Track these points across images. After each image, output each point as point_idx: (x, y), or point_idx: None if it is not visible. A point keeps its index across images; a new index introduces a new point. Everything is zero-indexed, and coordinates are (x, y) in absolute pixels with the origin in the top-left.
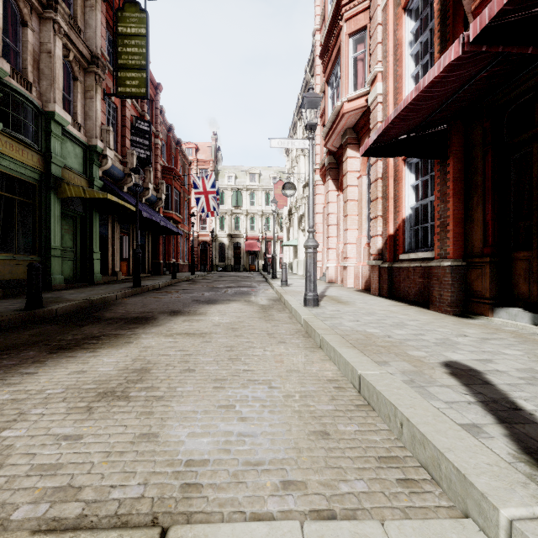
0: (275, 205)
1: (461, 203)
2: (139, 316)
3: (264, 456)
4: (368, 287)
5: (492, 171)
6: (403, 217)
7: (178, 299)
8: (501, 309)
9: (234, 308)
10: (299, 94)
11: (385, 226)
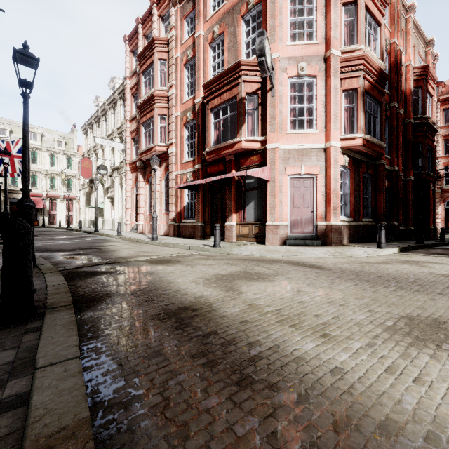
0: (82, 175)
1: (203, 206)
2: (85, 248)
3: (184, 252)
4: (167, 234)
5: (210, 198)
6: (184, 205)
7: (73, 243)
8: (212, 237)
9: (119, 243)
10: (106, 101)
11: (176, 208)
